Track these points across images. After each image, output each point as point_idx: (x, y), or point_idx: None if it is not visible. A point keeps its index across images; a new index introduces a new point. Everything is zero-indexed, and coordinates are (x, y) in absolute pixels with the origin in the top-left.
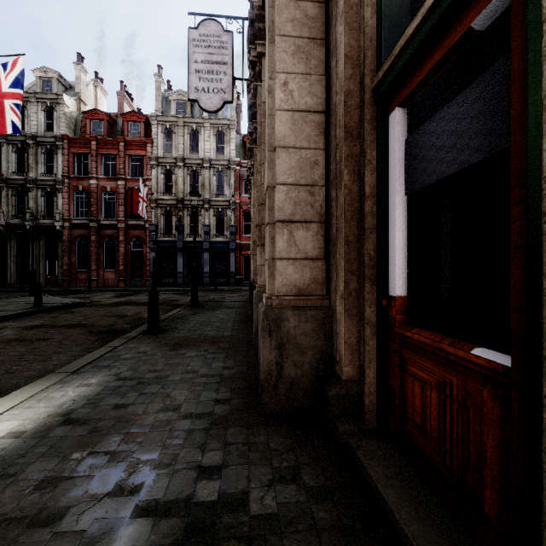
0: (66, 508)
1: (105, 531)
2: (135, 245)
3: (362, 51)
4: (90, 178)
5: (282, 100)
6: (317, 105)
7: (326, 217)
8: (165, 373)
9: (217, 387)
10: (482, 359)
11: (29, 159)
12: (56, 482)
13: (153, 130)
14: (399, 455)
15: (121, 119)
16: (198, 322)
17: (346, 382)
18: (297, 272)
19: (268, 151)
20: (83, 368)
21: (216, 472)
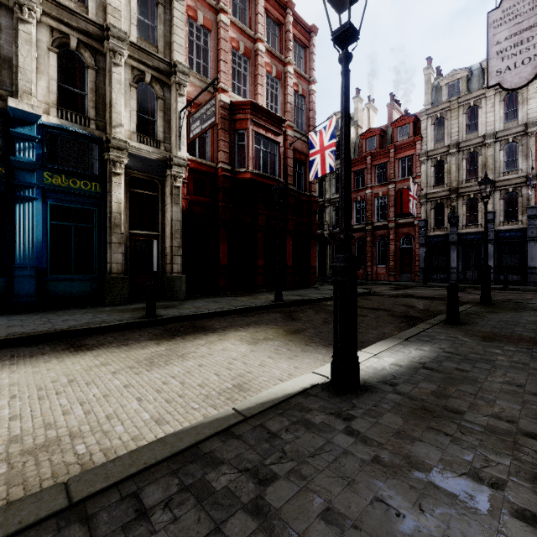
0: (461, 410)
1: (500, 432)
2: (403, 242)
3: None
4: (365, 189)
5: None
6: None
7: None
8: (488, 357)
9: None
10: None
11: (325, 185)
12: (444, 396)
13: (422, 125)
14: None
15: (390, 128)
16: (500, 320)
17: None
18: None
19: None
20: (409, 338)
21: None
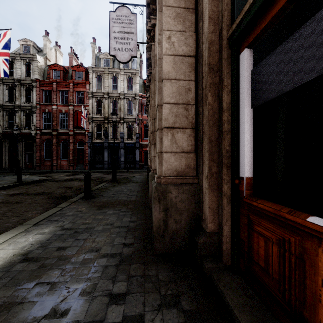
0: None
1: None
2: (79, 144)
3: (220, 14)
4: (52, 105)
5: (167, 48)
6: (190, 51)
7: (195, 125)
8: (92, 225)
9: (125, 235)
10: (317, 226)
11: (16, 93)
12: (10, 306)
13: (90, 76)
14: (247, 286)
15: (71, 70)
16: (115, 191)
17: (210, 234)
18: (177, 161)
19: (158, 82)
20: (41, 221)
21: (121, 298)
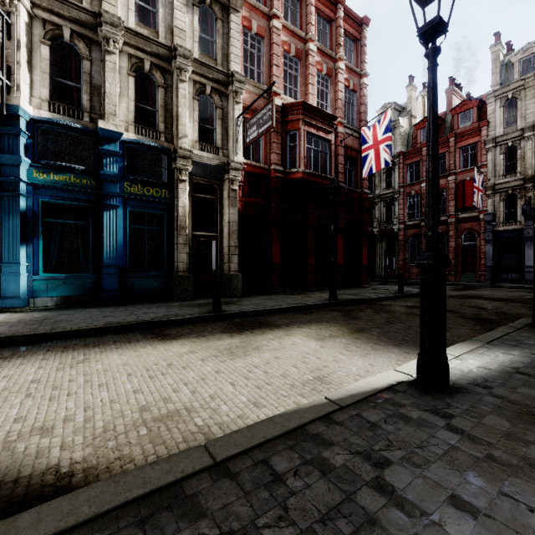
0: None
1: None
2: (465, 238)
3: None
4: (420, 182)
5: None
6: None
7: None
8: None
9: None
10: None
11: (375, 180)
12: None
13: (489, 109)
14: None
15: (449, 115)
16: None
17: None
18: None
19: None
20: (491, 341)
21: None
